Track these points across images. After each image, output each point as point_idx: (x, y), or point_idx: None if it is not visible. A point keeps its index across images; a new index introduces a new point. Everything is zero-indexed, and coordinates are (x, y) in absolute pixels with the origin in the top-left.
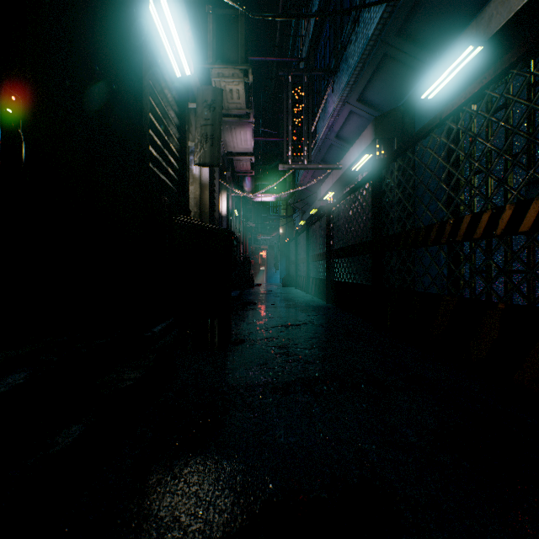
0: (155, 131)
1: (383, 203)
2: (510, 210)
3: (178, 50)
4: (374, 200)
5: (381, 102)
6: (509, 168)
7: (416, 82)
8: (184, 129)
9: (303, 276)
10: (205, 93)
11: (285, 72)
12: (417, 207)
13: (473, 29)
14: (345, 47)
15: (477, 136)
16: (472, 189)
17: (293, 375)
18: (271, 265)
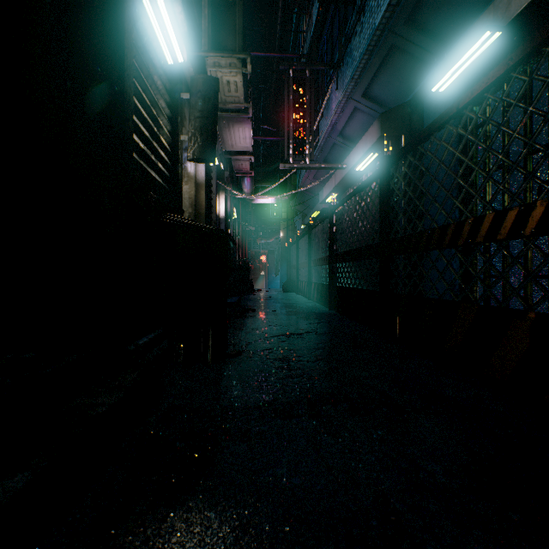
0: (142, 120)
1: (391, 203)
2: (542, 206)
3: (169, 33)
4: (381, 199)
5: (387, 98)
6: (541, 159)
7: (425, 76)
8: (177, 121)
9: (305, 281)
10: (199, 82)
11: (286, 65)
12: (430, 206)
13: (490, 14)
14: (350, 37)
15: (501, 125)
16: (495, 185)
17: (296, 393)
18: (271, 270)
